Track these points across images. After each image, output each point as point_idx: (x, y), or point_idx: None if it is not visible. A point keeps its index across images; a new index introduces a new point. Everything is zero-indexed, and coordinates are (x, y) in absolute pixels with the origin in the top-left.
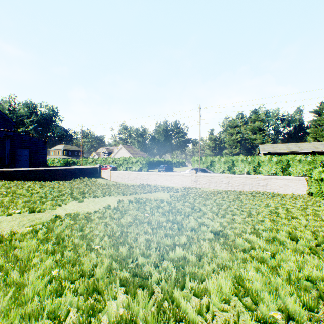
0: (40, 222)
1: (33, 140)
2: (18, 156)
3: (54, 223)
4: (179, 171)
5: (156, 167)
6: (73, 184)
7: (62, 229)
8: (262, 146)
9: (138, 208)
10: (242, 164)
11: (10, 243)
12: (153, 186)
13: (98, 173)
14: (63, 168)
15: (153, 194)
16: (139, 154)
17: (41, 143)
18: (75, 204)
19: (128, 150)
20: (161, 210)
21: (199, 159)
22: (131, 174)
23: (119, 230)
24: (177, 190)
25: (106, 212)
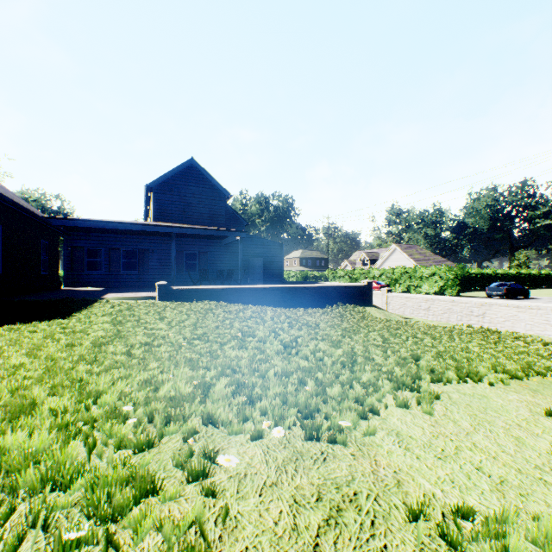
0: None
1: (267, 244)
2: (250, 268)
3: None
4: (549, 298)
5: (473, 287)
6: (329, 315)
7: None
8: None
9: None
10: None
11: None
12: (507, 336)
13: (366, 297)
14: (310, 287)
15: None
16: (433, 260)
17: (277, 248)
18: (409, 411)
19: (408, 253)
20: None
21: None
22: (434, 302)
23: None
24: None
25: None
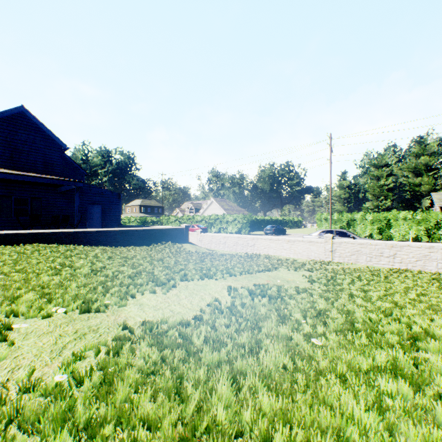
0: (92, 344)
1: (106, 194)
2: (89, 214)
3: (119, 350)
4: (295, 234)
5: (259, 228)
6: (153, 251)
7: (133, 381)
8: (438, 195)
9: (276, 312)
10: (404, 225)
11: (4, 434)
12: (263, 257)
13: (185, 237)
14: (140, 229)
15: (275, 274)
16: (236, 210)
17: (115, 197)
18: (157, 294)
19: (221, 205)
20: (335, 325)
21: (329, 217)
22: (229, 238)
23: (280, 412)
24: (304, 265)
25: (215, 320)
